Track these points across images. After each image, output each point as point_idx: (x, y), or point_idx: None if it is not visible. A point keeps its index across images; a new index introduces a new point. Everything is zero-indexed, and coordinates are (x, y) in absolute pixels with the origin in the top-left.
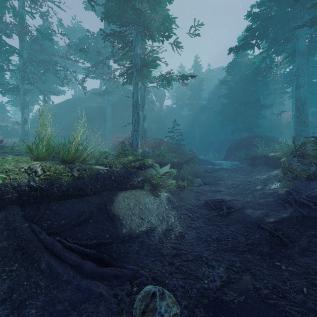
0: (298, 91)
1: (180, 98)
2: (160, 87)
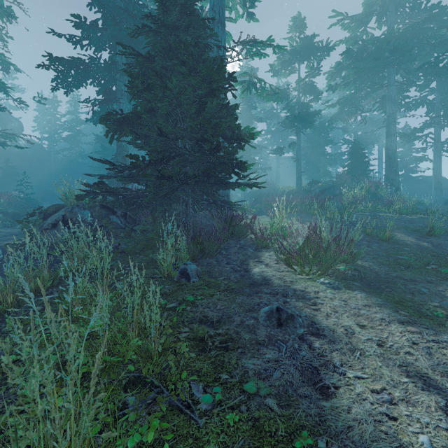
0: None
1: (51, 136)
2: None
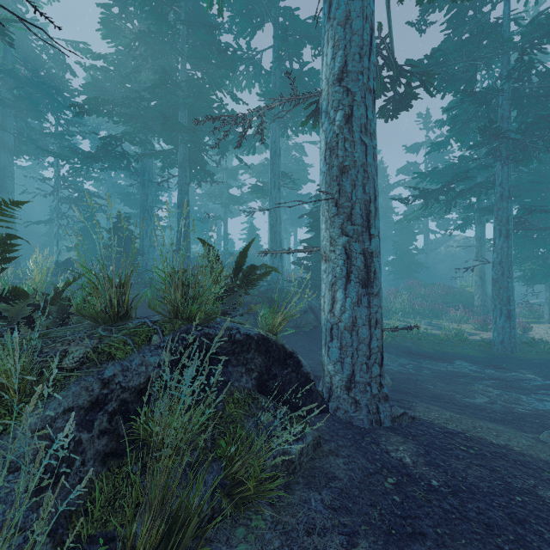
0: (6, 197)
1: None
2: None
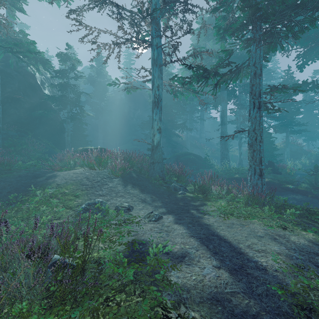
0: (224, 126)
1: None
2: (171, 93)
